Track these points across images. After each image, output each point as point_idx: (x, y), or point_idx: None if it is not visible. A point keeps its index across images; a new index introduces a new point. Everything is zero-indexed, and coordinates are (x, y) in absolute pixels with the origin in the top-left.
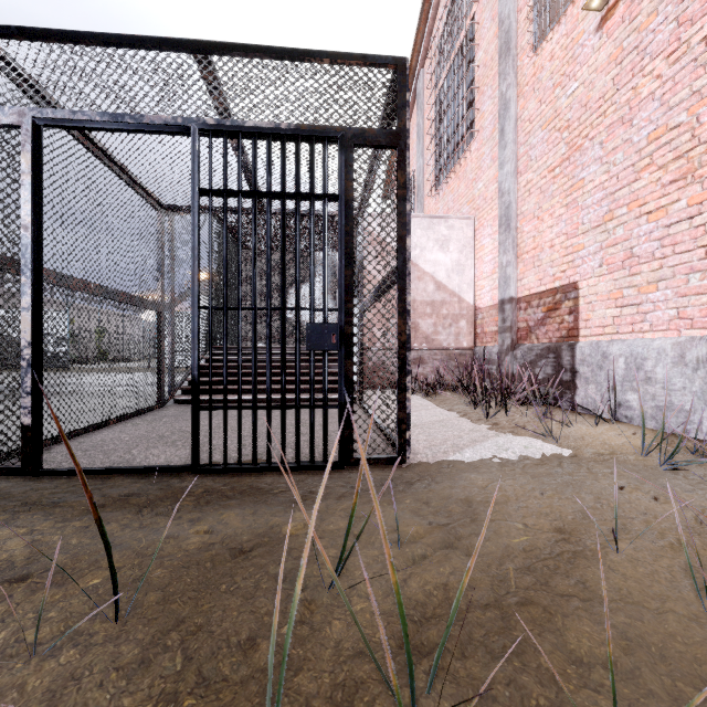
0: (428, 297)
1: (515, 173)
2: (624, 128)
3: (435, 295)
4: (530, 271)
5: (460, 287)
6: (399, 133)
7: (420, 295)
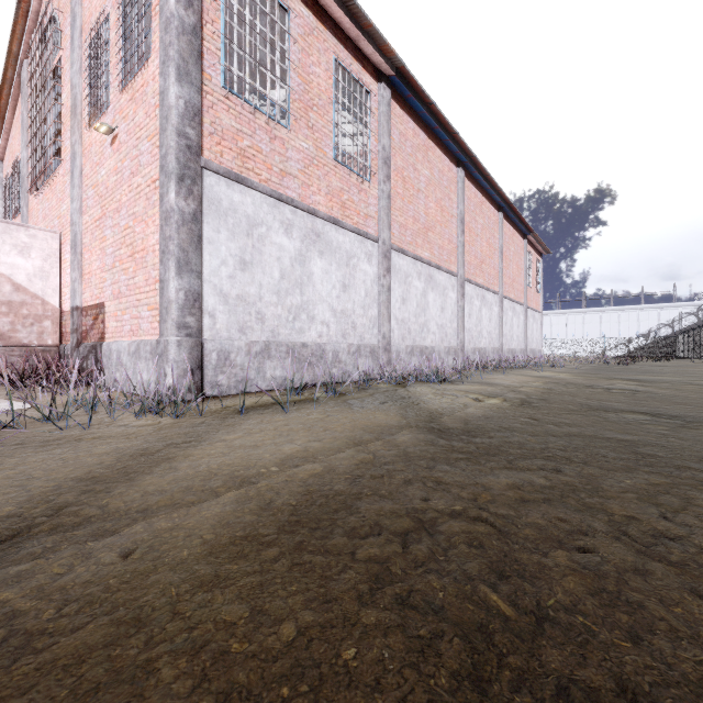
0: (3, 297)
1: (80, 211)
2: (118, 215)
3: (14, 296)
4: (88, 288)
5: (44, 291)
6: None
7: None
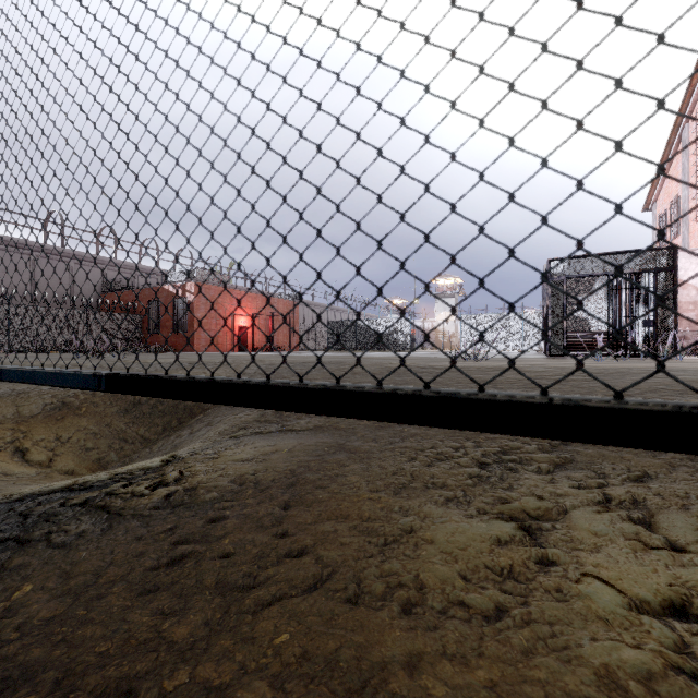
0: (690, 299)
1: None
2: None
3: (697, 297)
4: None
5: None
6: (674, 267)
7: (684, 298)
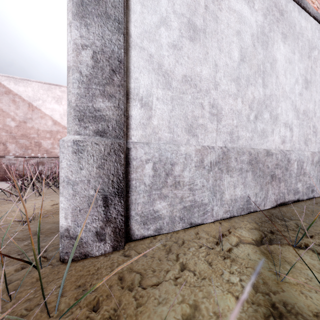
0: (47, 128)
1: None
2: None
3: (53, 127)
4: None
5: None
6: None
7: (42, 127)
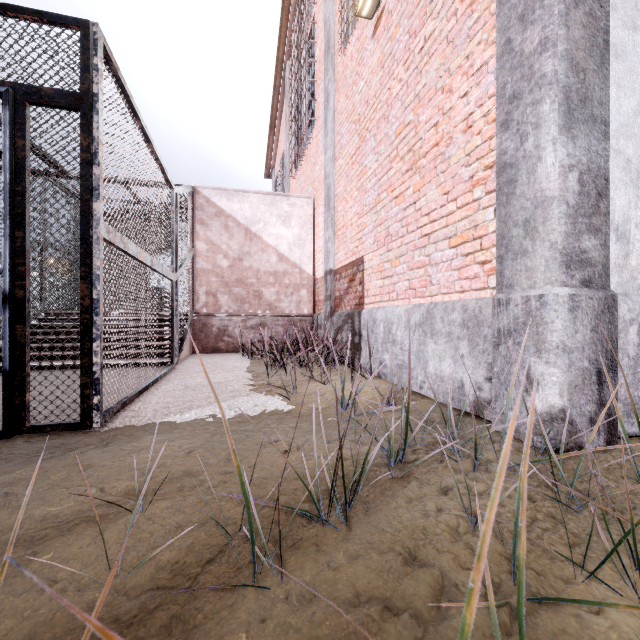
0: (271, 268)
1: (333, 159)
2: (385, 123)
3: (278, 266)
4: (341, 246)
5: (301, 260)
6: (82, 95)
7: (264, 266)
